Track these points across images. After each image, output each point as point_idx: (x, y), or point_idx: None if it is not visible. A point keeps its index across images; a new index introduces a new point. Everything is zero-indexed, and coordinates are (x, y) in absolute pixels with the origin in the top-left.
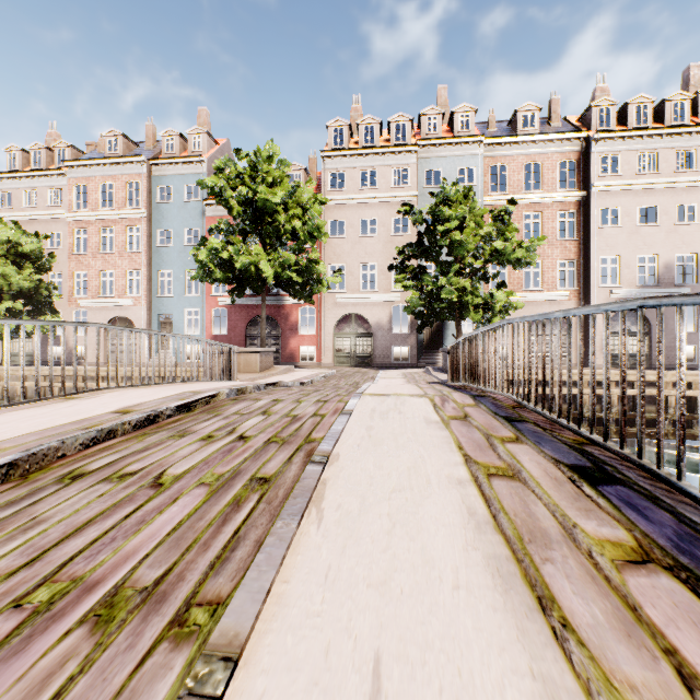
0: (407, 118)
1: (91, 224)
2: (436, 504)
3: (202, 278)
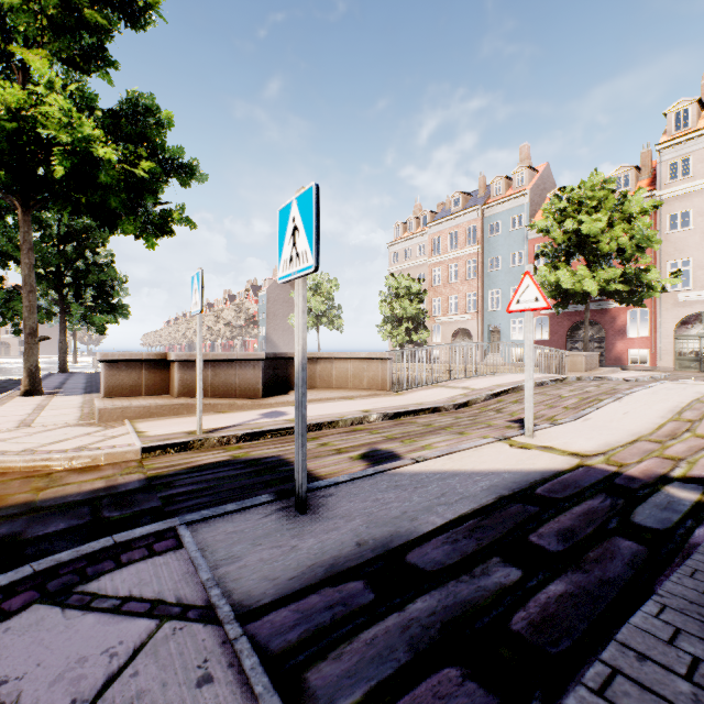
0: None
1: (442, 264)
2: (664, 404)
3: None
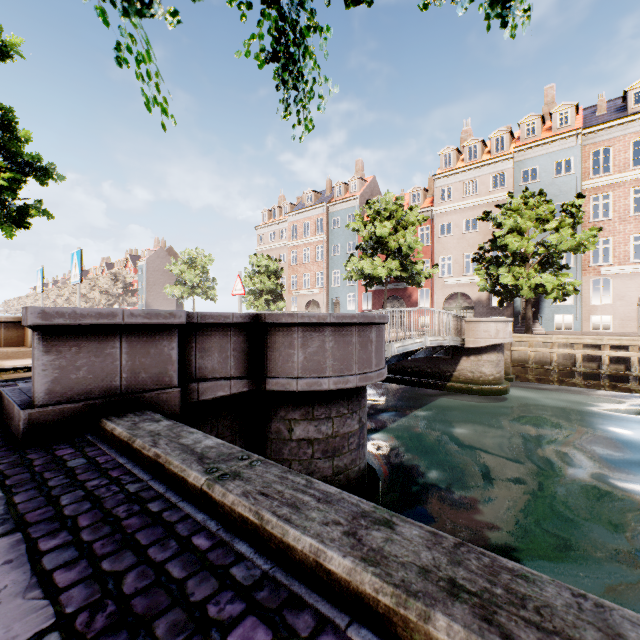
0: (505, 131)
1: (298, 247)
2: None
3: (350, 278)
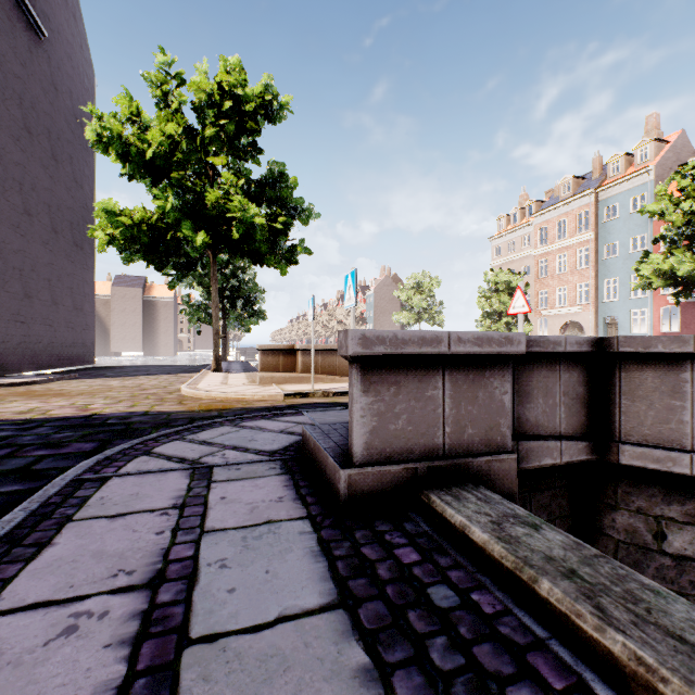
0: None
1: (549, 254)
2: None
3: (643, 287)
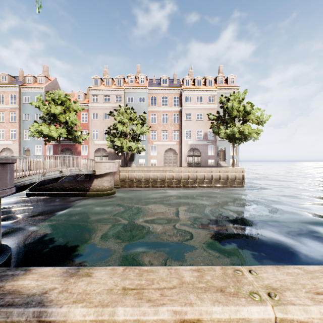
0: (121, 77)
1: None
2: None
3: (34, 136)
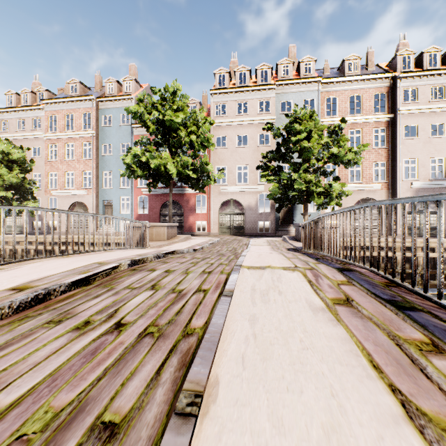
0: (268, 66)
1: (59, 141)
2: None
3: (129, 175)
